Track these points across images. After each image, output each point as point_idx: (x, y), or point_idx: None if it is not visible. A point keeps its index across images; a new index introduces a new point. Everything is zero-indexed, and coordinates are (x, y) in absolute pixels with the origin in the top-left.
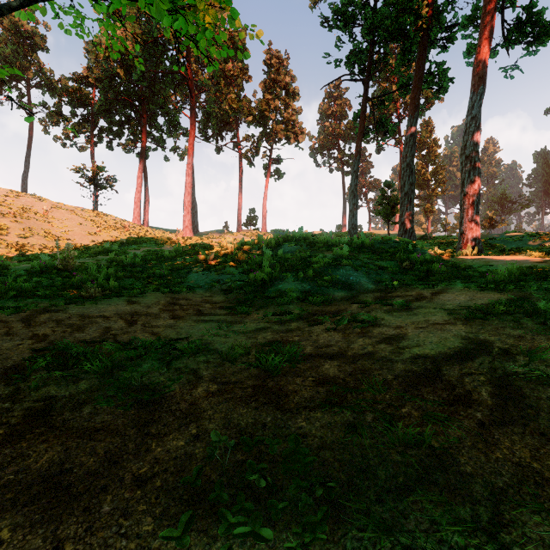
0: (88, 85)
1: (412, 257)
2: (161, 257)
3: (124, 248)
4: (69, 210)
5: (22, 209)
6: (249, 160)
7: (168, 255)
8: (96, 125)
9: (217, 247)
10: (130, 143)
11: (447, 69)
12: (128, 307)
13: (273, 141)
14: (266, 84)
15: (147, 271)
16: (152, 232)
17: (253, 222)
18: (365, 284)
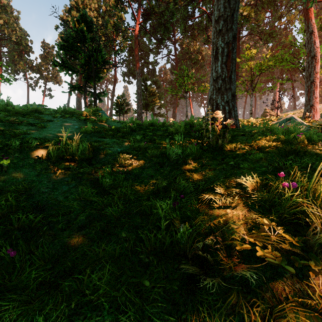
0: None
1: None
2: None
3: None
4: None
5: None
6: (32, 88)
7: None
8: None
9: None
10: None
11: None
12: None
13: (47, 81)
14: (42, 57)
15: None
16: None
17: None
18: None
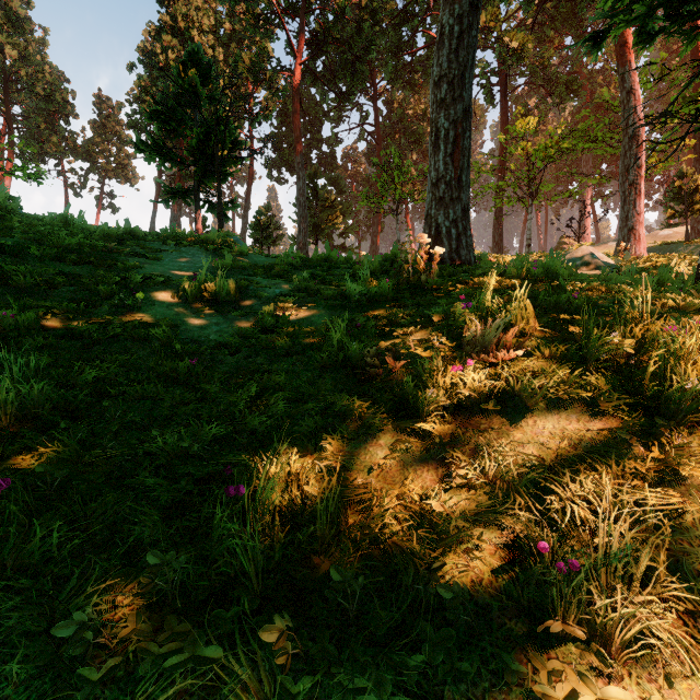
0: None
1: None
2: None
3: None
4: None
5: None
6: (75, 191)
7: None
8: None
9: None
10: None
11: None
12: None
13: (106, 177)
14: (96, 126)
15: None
16: None
17: None
18: None
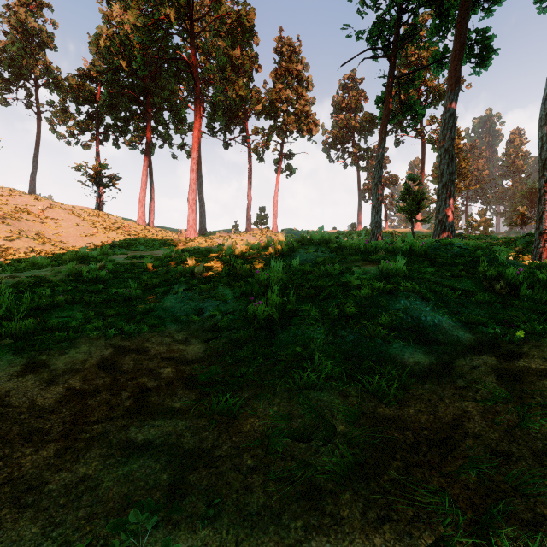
0: (94, 81)
1: (509, 274)
2: (141, 267)
3: (109, 253)
4: (66, 210)
5: (15, 209)
6: (259, 154)
7: (148, 265)
8: (101, 121)
9: (214, 253)
10: (133, 139)
11: (491, 36)
12: (8, 385)
13: (284, 134)
14: (277, 73)
15: (108, 291)
16: (155, 232)
17: (263, 221)
18: (452, 331)
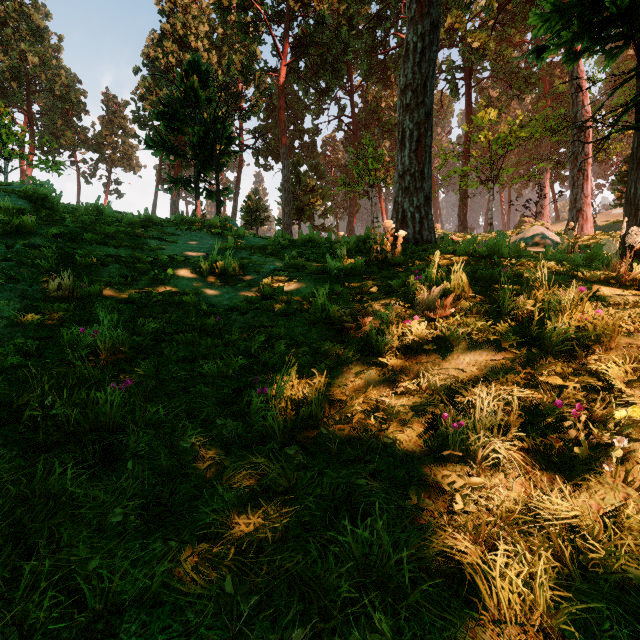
0: None
1: None
2: None
3: None
4: None
5: None
6: (86, 179)
7: None
8: None
9: None
10: None
11: None
12: None
13: (112, 166)
14: (104, 121)
15: None
16: None
17: None
18: None
